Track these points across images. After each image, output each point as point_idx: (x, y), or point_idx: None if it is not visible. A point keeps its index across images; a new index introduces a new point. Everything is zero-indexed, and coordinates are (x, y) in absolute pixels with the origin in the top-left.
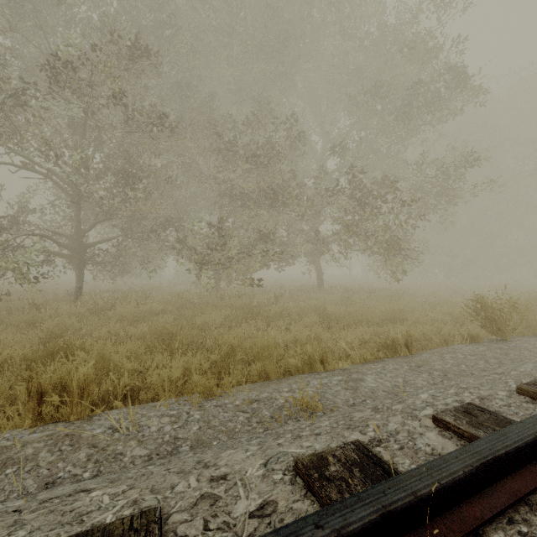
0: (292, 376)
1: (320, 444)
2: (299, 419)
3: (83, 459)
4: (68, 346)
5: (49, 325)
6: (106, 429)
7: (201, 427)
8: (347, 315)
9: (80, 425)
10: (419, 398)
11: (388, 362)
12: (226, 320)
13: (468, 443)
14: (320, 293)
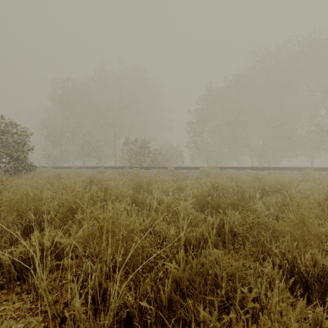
0: None
1: None
2: None
3: None
4: None
5: None
6: None
7: None
8: None
9: None
10: None
11: None
12: None
13: None
14: None
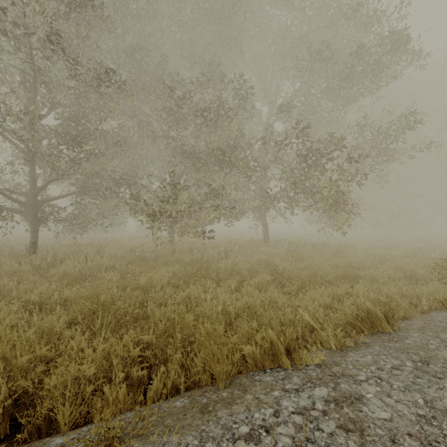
0: (249, 378)
1: None
2: None
3: None
4: None
5: None
6: None
7: None
8: (300, 272)
9: None
10: None
11: (374, 349)
12: (174, 278)
13: None
14: (266, 247)
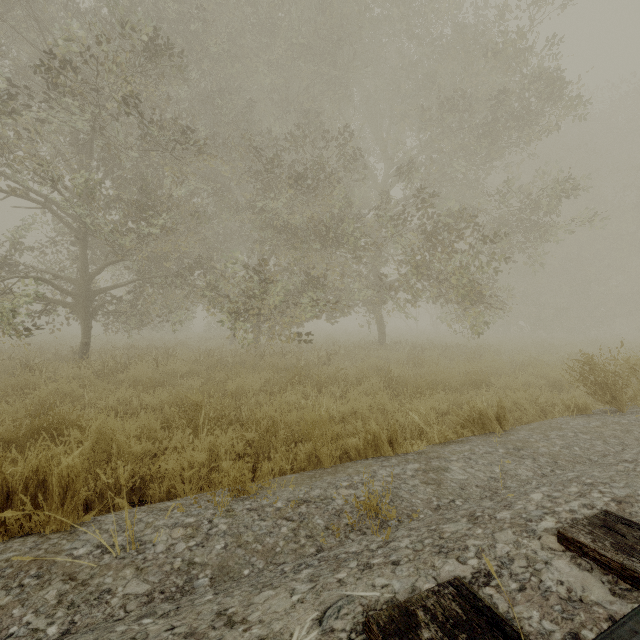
0: (352, 462)
1: (400, 582)
2: (364, 530)
3: (52, 601)
4: (59, 421)
5: (41, 393)
6: (93, 548)
7: (228, 545)
8: (418, 378)
9: (56, 542)
10: (529, 499)
11: (476, 442)
12: (267, 385)
13: (618, 579)
14: (382, 350)
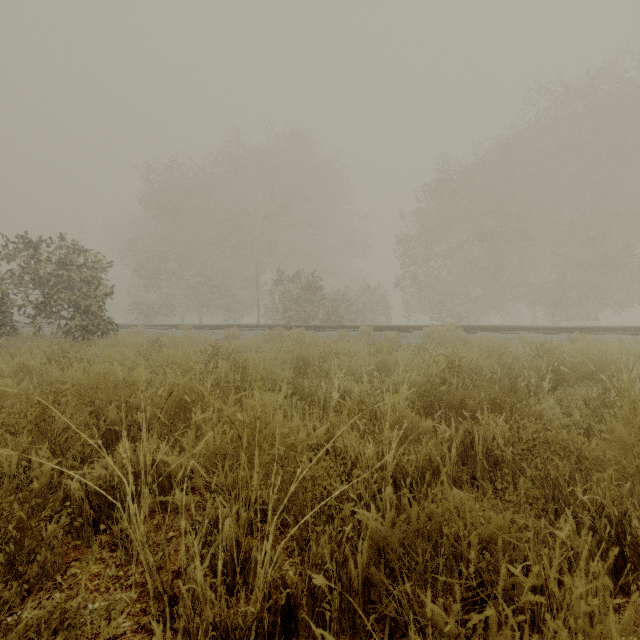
0: None
1: None
2: None
3: None
4: None
5: None
6: None
7: None
8: None
9: None
10: None
11: None
12: None
13: None
14: None
